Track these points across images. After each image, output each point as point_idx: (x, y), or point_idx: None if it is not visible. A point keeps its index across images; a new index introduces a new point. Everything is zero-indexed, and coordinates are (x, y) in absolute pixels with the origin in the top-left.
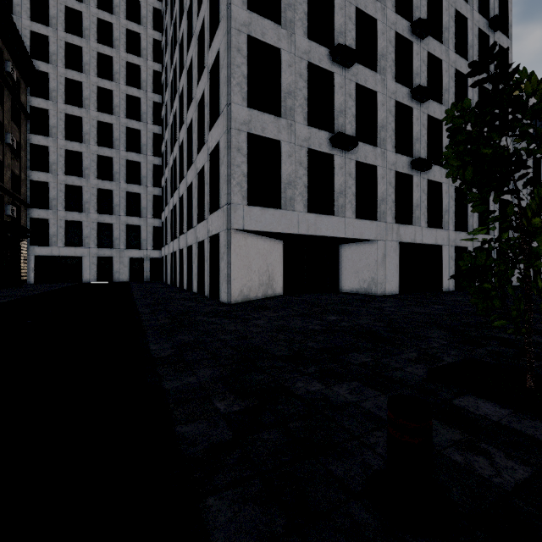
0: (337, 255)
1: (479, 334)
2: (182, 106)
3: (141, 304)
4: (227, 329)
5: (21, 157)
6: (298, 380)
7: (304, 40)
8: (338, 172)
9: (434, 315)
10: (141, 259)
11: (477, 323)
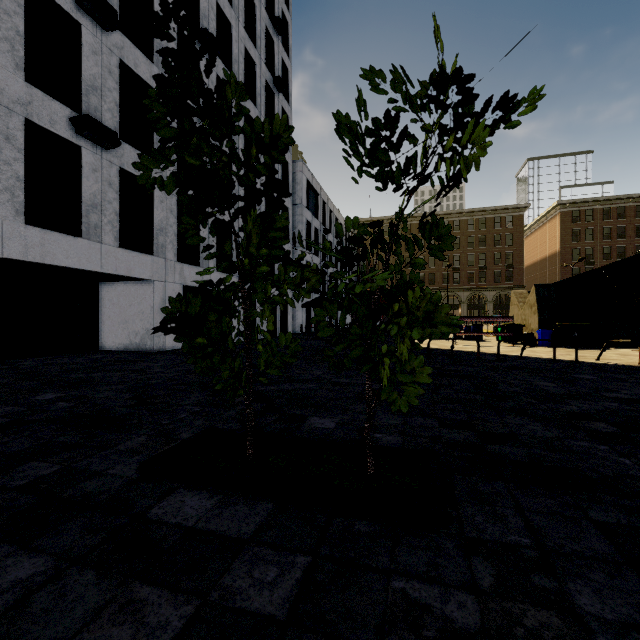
0: (96, 297)
1: None
2: None
3: None
4: None
5: None
6: None
7: None
8: (89, 174)
9: None
10: None
11: None
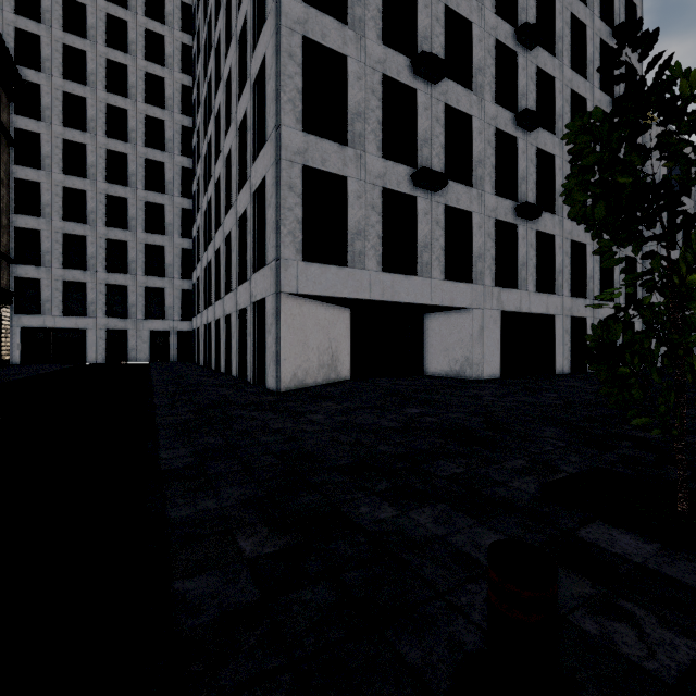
0: (421, 327)
1: (606, 433)
2: (219, 131)
3: (159, 393)
4: (271, 428)
5: (2, 195)
6: (362, 503)
7: (378, 45)
8: (422, 219)
9: (547, 406)
10: (165, 333)
11: (602, 416)
